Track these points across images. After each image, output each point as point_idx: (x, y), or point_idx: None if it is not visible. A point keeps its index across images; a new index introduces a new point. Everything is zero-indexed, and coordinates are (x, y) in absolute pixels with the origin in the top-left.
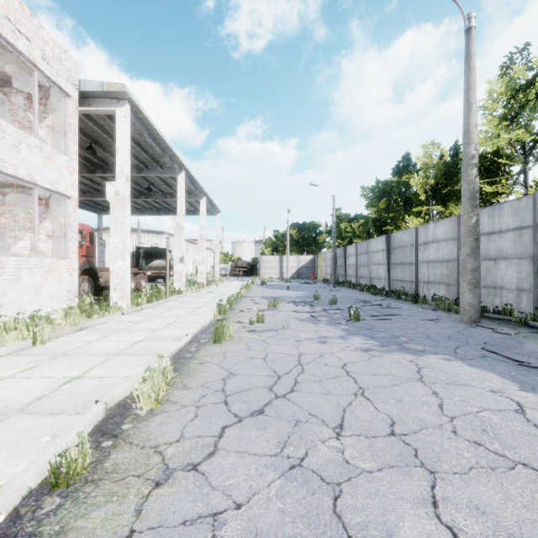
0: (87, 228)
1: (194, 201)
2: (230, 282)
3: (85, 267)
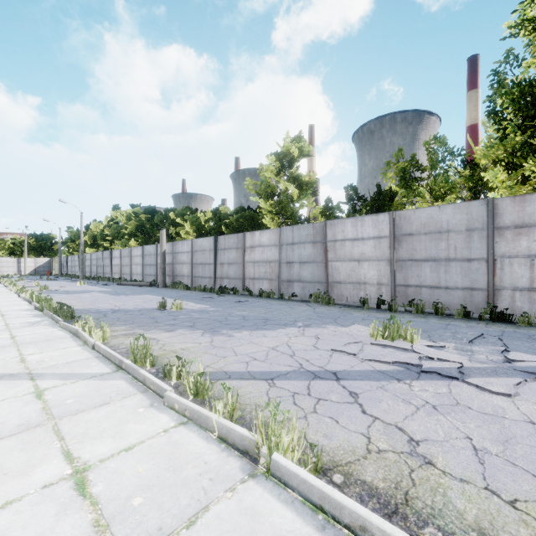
0: None
1: None
2: None
3: None
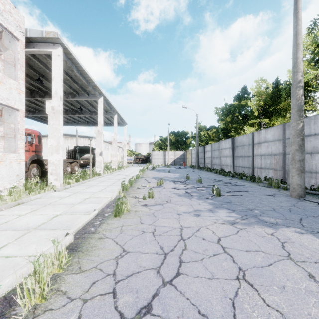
0: (36, 132)
1: (110, 117)
2: (133, 168)
3: (34, 158)
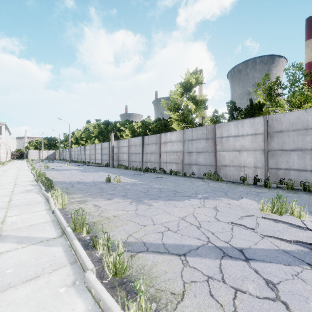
0: None
1: None
2: (16, 161)
3: None
